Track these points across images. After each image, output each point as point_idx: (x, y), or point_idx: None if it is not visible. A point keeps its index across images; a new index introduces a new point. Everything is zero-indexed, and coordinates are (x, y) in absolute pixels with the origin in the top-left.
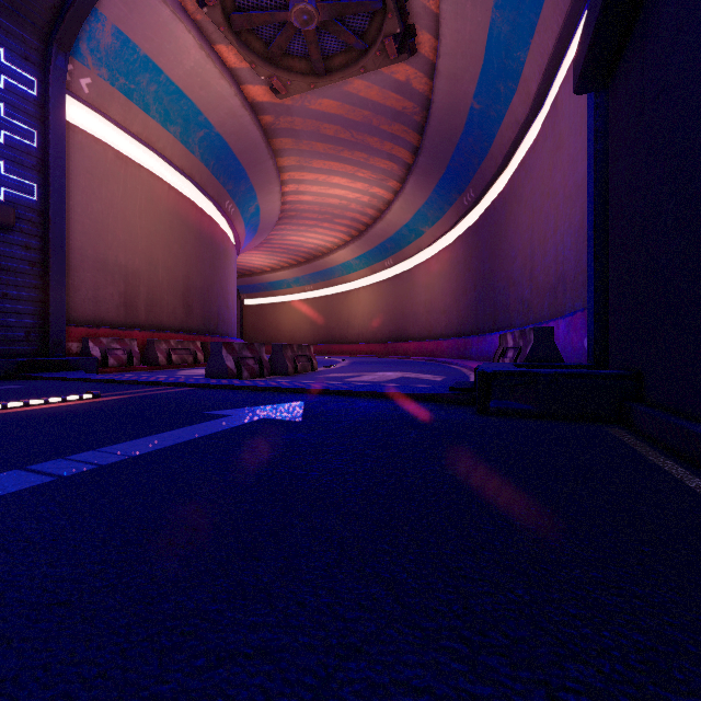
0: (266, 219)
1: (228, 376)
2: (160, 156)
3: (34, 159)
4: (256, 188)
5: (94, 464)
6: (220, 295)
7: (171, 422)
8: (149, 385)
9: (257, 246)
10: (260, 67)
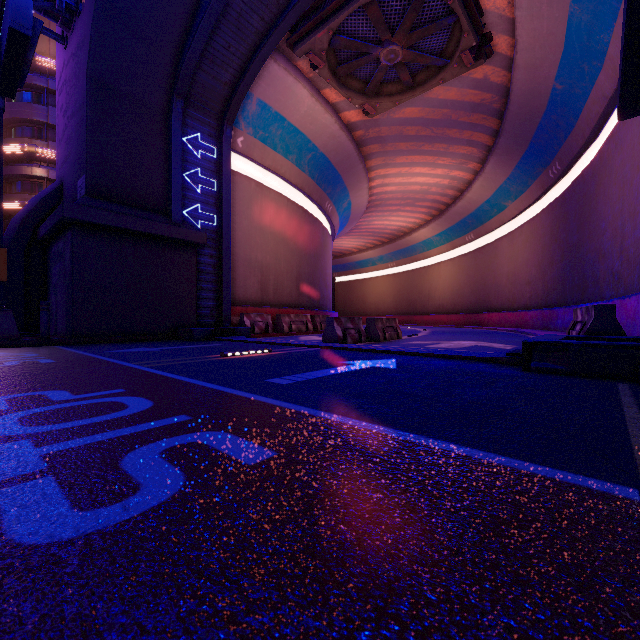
0: (356, 211)
1: (338, 341)
2: (282, 178)
3: (214, 199)
4: (349, 188)
5: (306, 378)
6: (321, 277)
7: (323, 365)
8: (290, 346)
9: (347, 232)
10: (355, 99)
